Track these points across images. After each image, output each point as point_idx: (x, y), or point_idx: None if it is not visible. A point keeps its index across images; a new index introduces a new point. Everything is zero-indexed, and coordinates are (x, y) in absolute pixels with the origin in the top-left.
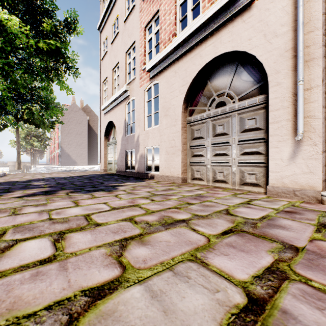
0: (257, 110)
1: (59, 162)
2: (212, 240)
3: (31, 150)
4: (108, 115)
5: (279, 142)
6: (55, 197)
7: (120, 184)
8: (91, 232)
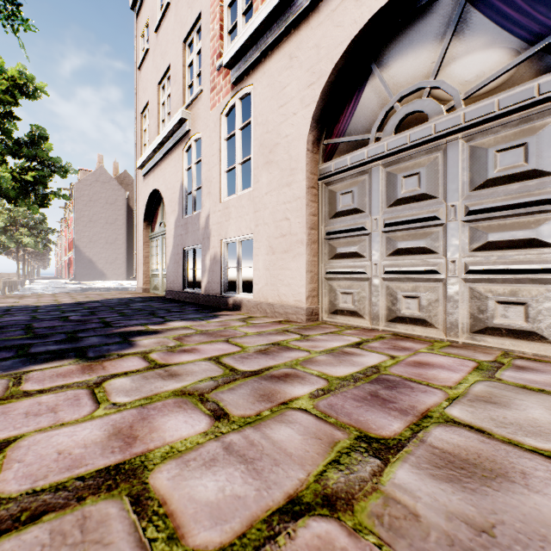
0: (534, 119)
1: (73, 273)
2: None
3: (17, 251)
4: (151, 178)
5: None
6: None
7: (152, 328)
8: None
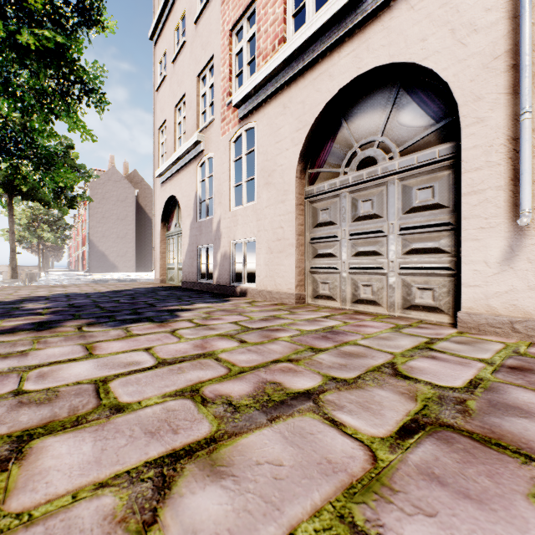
0: (437, 171)
1: (87, 266)
2: (382, 455)
3: (39, 245)
4: (168, 185)
5: (481, 230)
6: (52, 337)
7: (185, 307)
8: (96, 433)
